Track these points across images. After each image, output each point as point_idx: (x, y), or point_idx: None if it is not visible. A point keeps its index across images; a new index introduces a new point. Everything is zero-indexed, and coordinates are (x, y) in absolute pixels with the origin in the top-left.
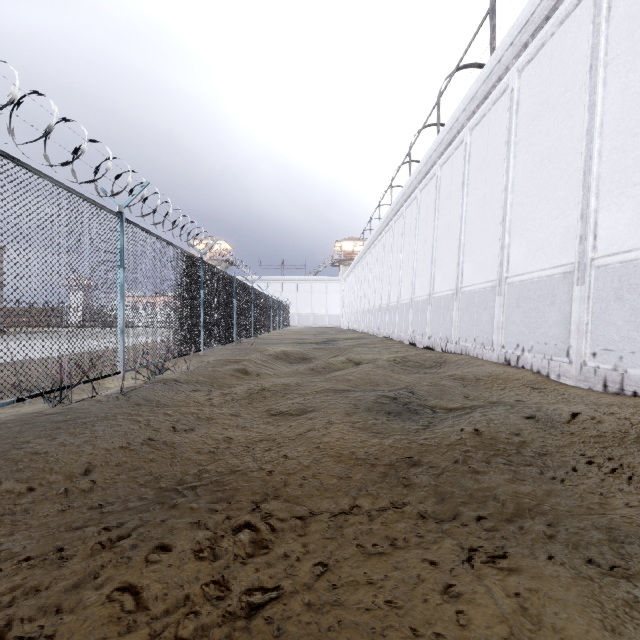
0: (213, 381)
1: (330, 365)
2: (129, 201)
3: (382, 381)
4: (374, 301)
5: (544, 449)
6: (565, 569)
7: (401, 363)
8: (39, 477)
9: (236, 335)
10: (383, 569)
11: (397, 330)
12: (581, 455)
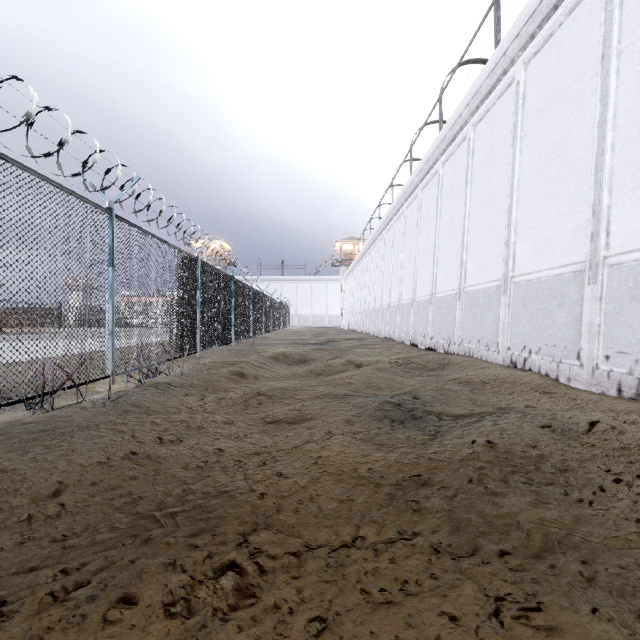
0: (208, 384)
1: (330, 367)
2: (119, 196)
3: (384, 385)
4: (374, 301)
5: (565, 464)
6: (615, 628)
7: (403, 365)
8: (1, 500)
9: (234, 336)
10: (393, 627)
11: (398, 330)
12: (606, 471)
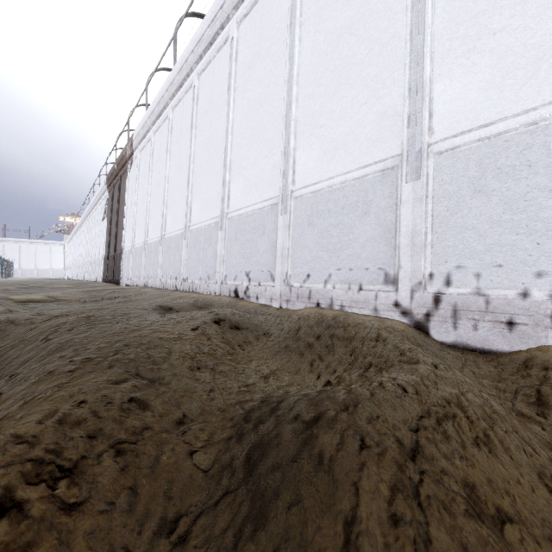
0: None
1: None
2: None
3: None
4: (77, 262)
5: None
6: None
7: None
8: None
9: None
10: None
11: (80, 276)
12: None
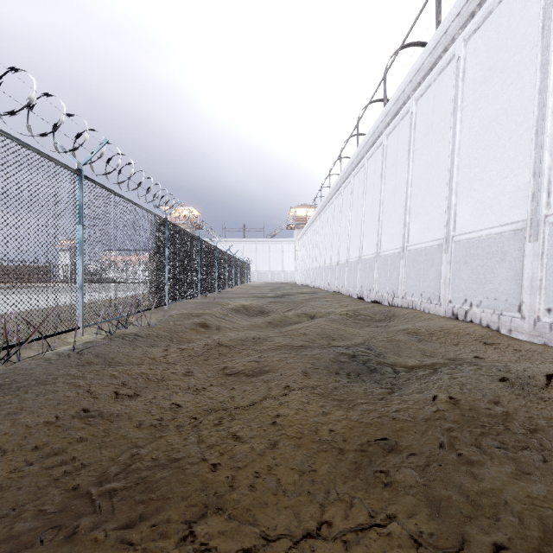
0: (173, 335)
1: (286, 319)
2: (88, 158)
3: (337, 335)
4: (325, 259)
5: (532, 423)
6: None
7: (353, 317)
8: None
9: (200, 290)
10: None
11: (346, 285)
12: None
